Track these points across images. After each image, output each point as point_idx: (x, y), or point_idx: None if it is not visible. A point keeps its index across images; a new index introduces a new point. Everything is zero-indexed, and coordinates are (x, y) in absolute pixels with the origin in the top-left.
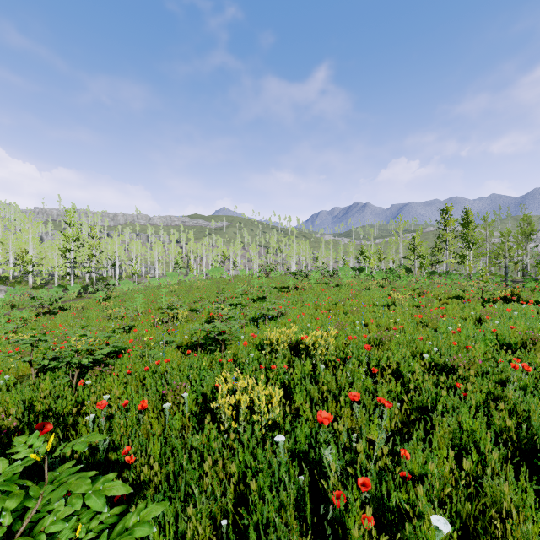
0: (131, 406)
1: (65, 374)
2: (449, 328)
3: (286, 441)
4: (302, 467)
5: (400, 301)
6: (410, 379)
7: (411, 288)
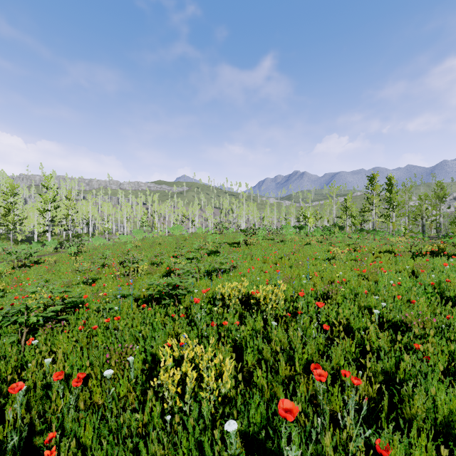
0: (73, 370)
1: (17, 331)
2: (390, 282)
3: (238, 422)
4: (257, 454)
5: (339, 255)
6: (363, 337)
7: (345, 243)
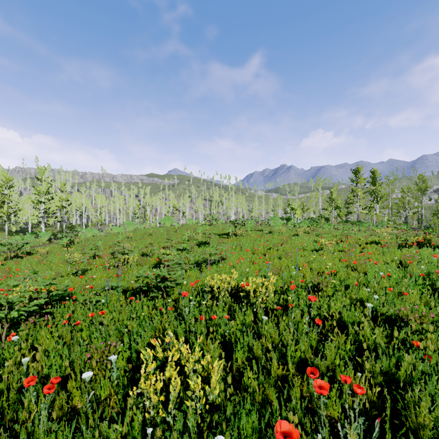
0: (52, 370)
1: None
2: (380, 273)
3: (227, 434)
4: None
5: (327, 246)
6: (357, 332)
7: (332, 234)
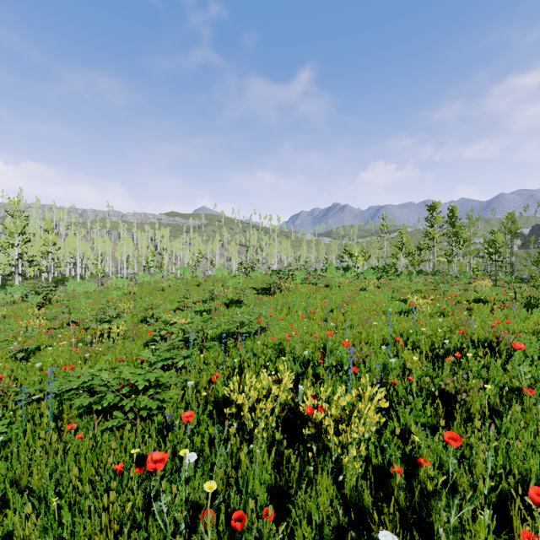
0: None
1: None
2: None
3: None
4: None
5: (421, 308)
6: None
7: (411, 288)
